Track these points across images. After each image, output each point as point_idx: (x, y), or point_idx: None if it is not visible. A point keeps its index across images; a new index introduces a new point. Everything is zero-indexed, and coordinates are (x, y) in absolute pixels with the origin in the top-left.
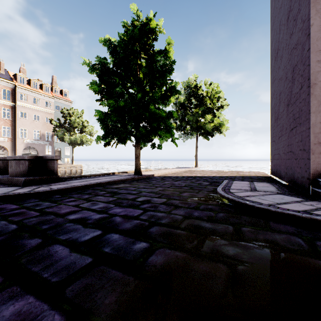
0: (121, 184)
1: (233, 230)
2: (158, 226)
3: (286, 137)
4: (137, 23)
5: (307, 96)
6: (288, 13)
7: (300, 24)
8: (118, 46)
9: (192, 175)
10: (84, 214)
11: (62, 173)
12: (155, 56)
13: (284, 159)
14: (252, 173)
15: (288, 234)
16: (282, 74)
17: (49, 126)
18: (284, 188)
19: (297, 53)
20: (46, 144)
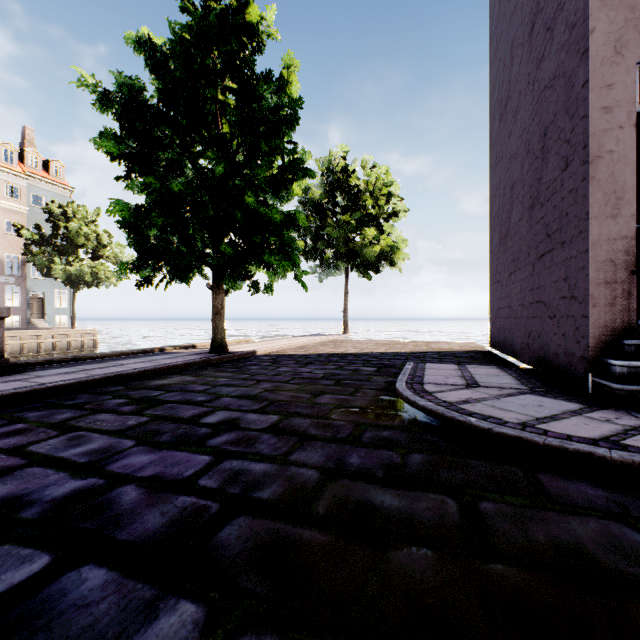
0: (174, 377)
1: (460, 514)
2: (249, 515)
3: (528, 272)
4: (216, 6)
5: (581, 183)
6: (533, 19)
7: (562, 34)
8: (170, 52)
9: (338, 351)
10: (25, 484)
11: (46, 349)
12: (258, 85)
13: (523, 318)
14: (455, 346)
15: (602, 518)
16: (517, 146)
17: (14, 242)
18: (531, 379)
19: (556, 97)
20: (6, 283)
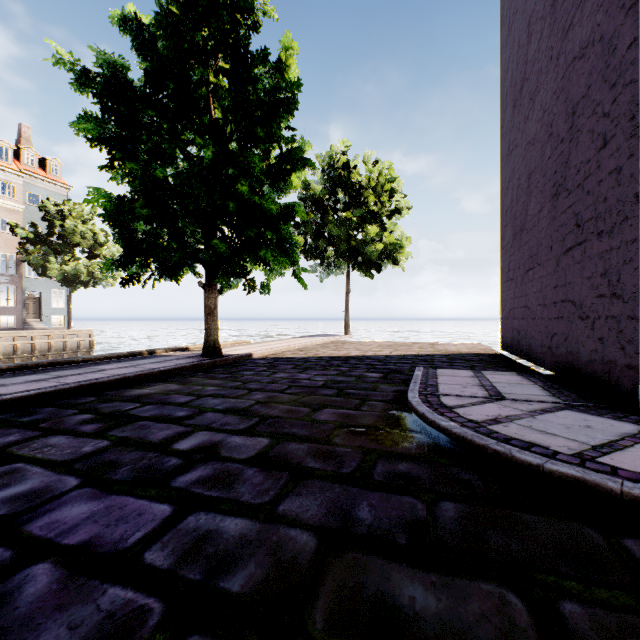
0: (157, 385)
1: (536, 629)
2: (206, 632)
3: (550, 268)
4: None
5: (627, 161)
6: None
7: None
8: (155, 28)
9: (340, 353)
10: None
11: (41, 349)
12: (252, 63)
13: (544, 319)
14: (462, 348)
15: None
16: (536, 130)
17: (10, 240)
18: (561, 389)
19: (589, 67)
20: (1, 283)
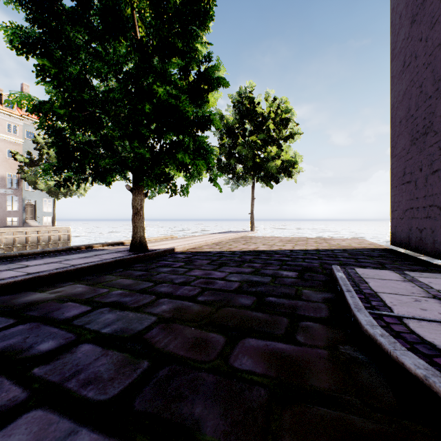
0: (64, 286)
1: None
2: None
3: None
4: None
5: None
6: None
7: None
8: None
9: (249, 247)
10: None
11: (33, 241)
12: None
13: None
14: (352, 243)
15: None
16: None
17: (13, 164)
18: None
19: None
20: (8, 194)
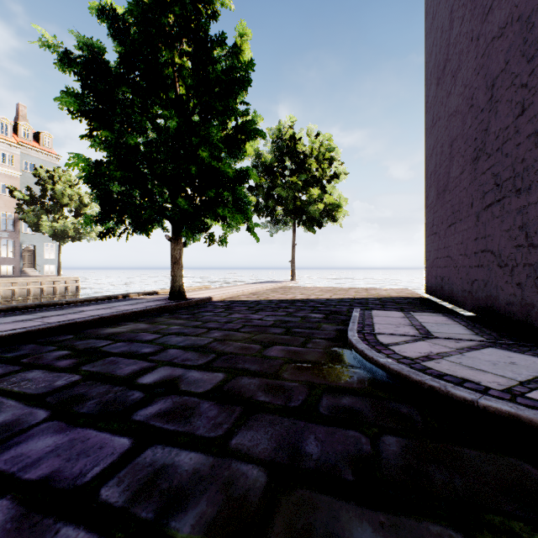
0: (128, 324)
1: None
2: None
3: (471, 222)
4: None
5: None
6: None
7: None
8: (128, 15)
9: (287, 297)
10: None
11: (35, 293)
12: (211, 46)
13: (465, 267)
14: (392, 292)
15: None
16: (457, 103)
17: (9, 202)
18: (483, 328)
19: (508, 44)
20: (2, 237)
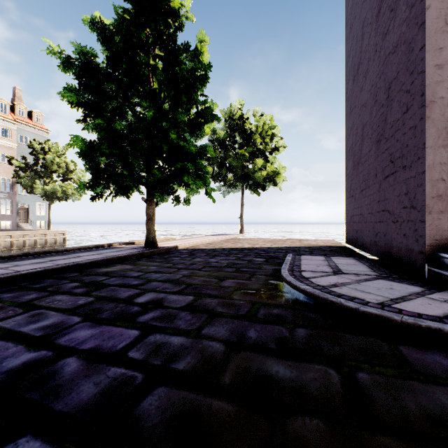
0: (117, 266)
1: (342, 383)
2: (167, 385)
3: (375, 189)
4: None
5: (419, 122)
6: (379, 4)
7: (403, 12)
8: (114, 29)
9: (237, 246)
10: None
11: (30, 244)
12: (179, 53)
13: (372, 222)
14: (320, 242)
15: None
16: (367, 97)
17: (7, 168)
18: (380, 267)
19: (398, 59)
20: (2, 198)
